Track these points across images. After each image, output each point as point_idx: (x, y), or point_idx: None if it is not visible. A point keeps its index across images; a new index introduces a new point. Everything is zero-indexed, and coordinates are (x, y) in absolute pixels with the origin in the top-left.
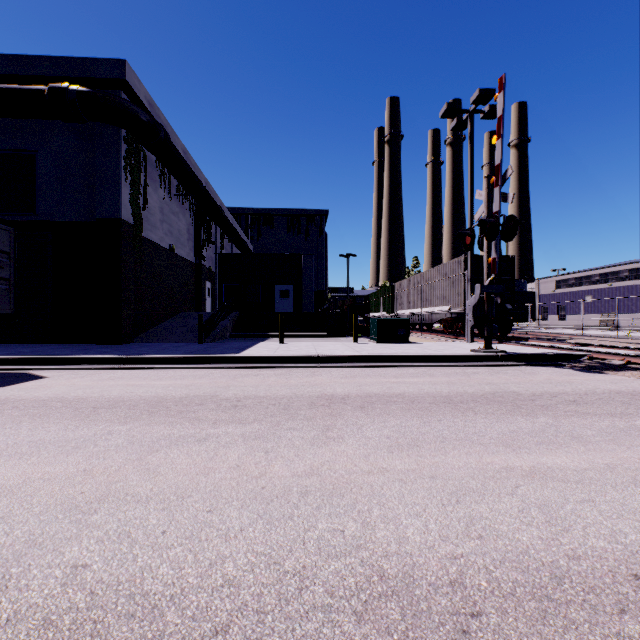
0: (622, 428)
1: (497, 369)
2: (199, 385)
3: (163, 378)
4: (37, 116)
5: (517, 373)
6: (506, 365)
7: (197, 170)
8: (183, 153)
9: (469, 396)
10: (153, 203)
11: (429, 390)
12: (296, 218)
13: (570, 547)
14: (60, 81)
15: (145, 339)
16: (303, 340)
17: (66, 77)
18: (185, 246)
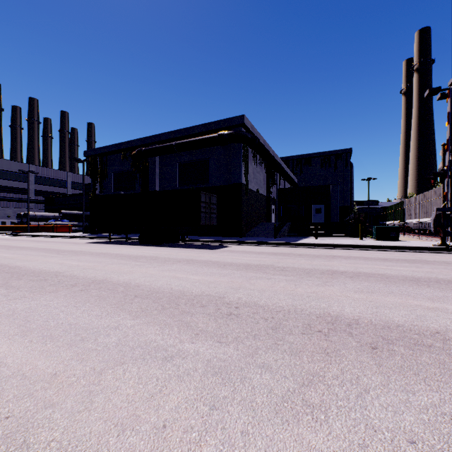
0: (446, 268)
1: (440, 254)
2: (284, 251)
3: (269, 248)
4: (212, 146)
5: (449, 256)
6: (451, 253)
7: (268, 147)
8: (263, 142)
9: (397, 259)
10: (250, 170)
11: (380, 257)
12: (327, 157)
13: (373, 272)
14: (219, 129)
15: (249, 236)
16: (329, 238)
17: (222, 127)
18: (262, 188)
